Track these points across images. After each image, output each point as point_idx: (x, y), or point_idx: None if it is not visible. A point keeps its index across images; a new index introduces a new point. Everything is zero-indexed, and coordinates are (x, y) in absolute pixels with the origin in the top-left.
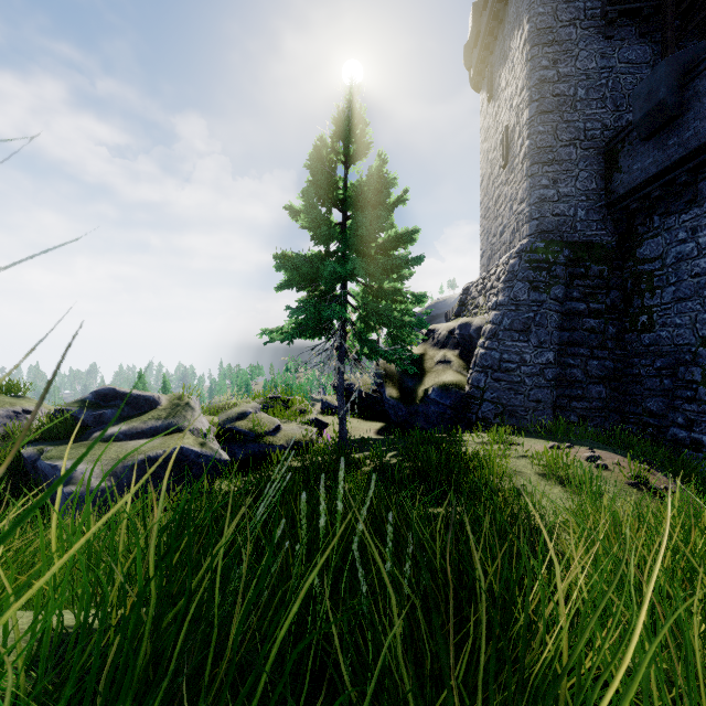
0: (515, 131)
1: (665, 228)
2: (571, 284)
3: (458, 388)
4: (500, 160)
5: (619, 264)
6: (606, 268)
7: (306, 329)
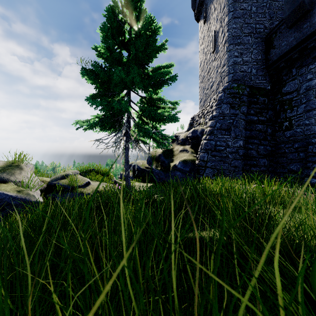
0: (220, 31)
1: (299, 75)
2: (250, 106)
3: (192, 162)
4: (210, 50)
5: (272, 97)
6: (266, 99)
7: (104, 120)
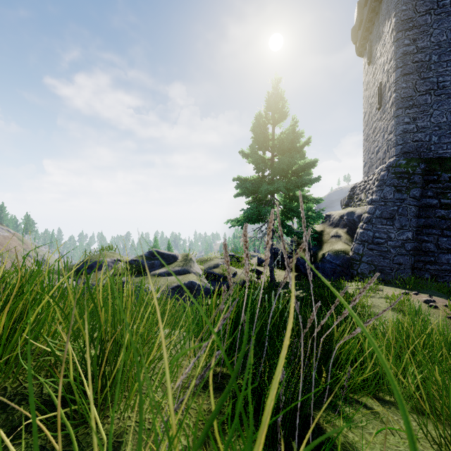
0: (386, 87)
1: None
2: (426, 186)
3: (344, 254)
4: (376, 104)
5: None
6: None
7: (251, 219)
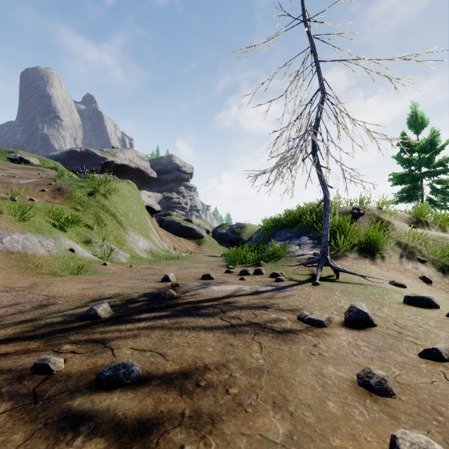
0: None
1: None
2: None
3: None
4: None
5: None
6: None
7: (403, 199)
